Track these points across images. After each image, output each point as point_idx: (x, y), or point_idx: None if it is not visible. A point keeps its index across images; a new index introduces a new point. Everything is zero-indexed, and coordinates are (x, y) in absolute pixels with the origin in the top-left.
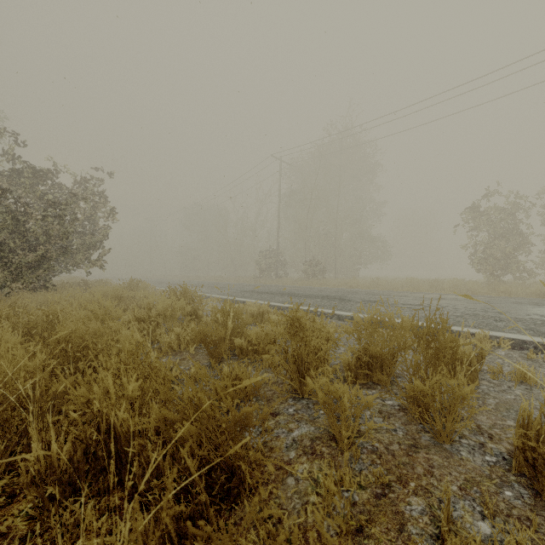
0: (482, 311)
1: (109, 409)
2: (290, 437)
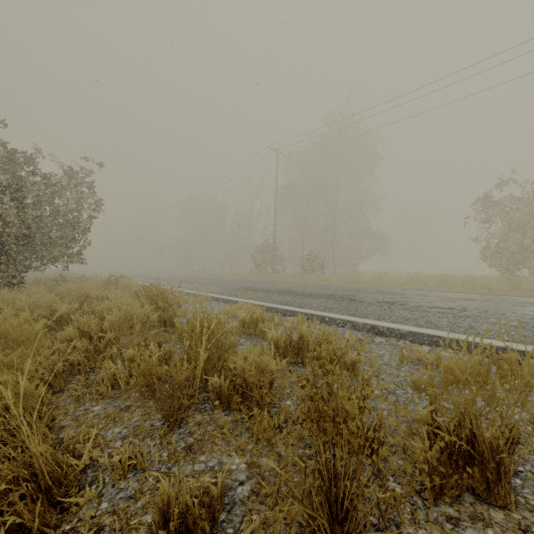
0: None
1: None
2: None
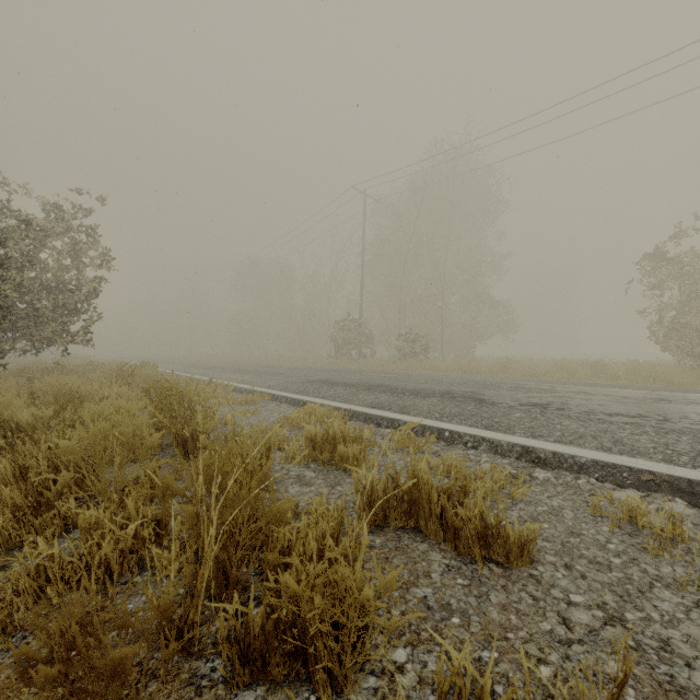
0: None
1: None
2: None
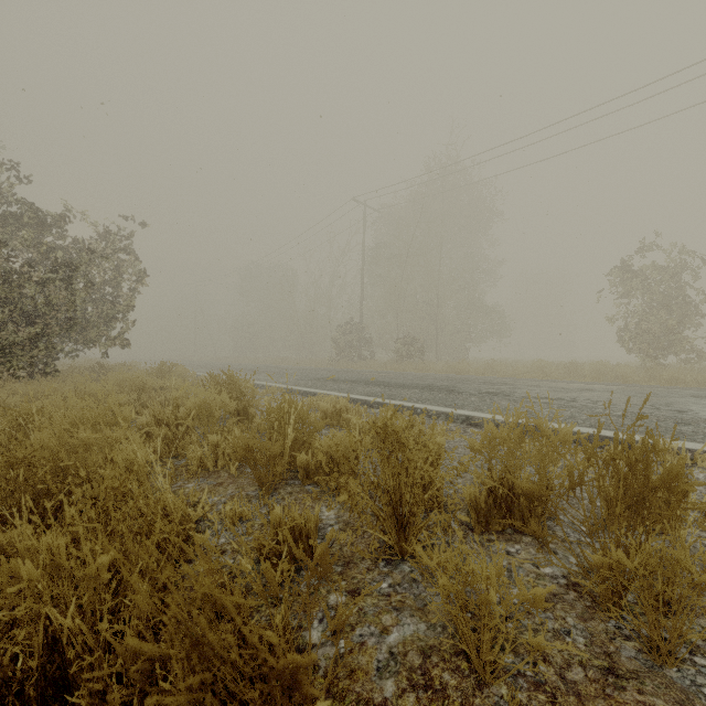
0: (652, 408)
1: (50, 608)
2: (385, 645)
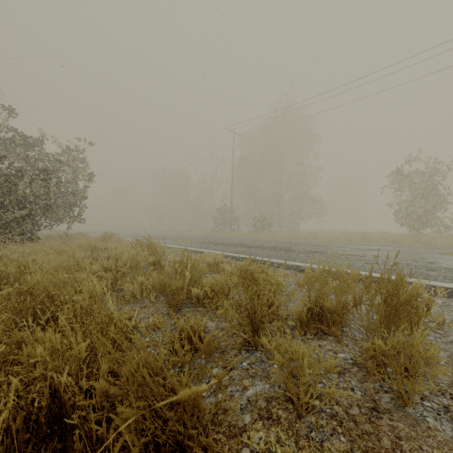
0: (413, 261)
1: (53, 372)
2: (245, 396)
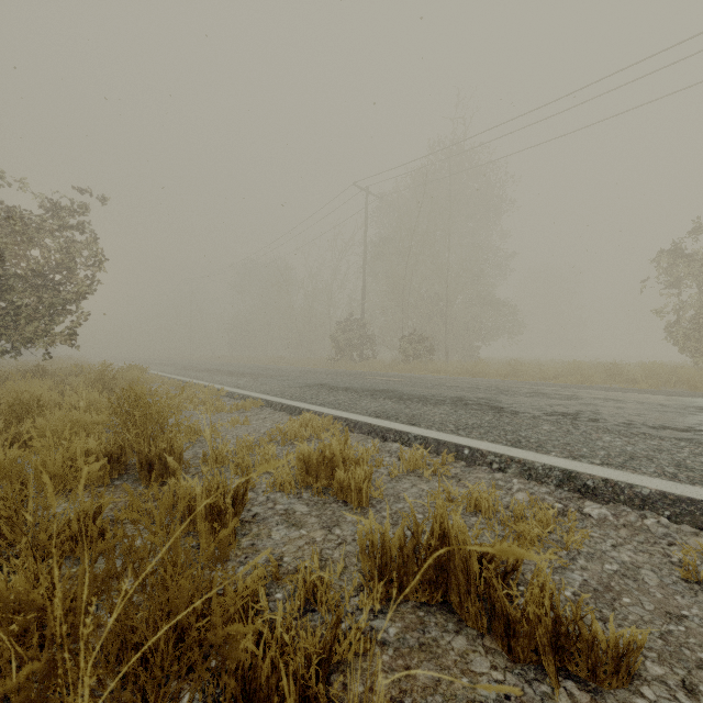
0: None
1: None
2: None
